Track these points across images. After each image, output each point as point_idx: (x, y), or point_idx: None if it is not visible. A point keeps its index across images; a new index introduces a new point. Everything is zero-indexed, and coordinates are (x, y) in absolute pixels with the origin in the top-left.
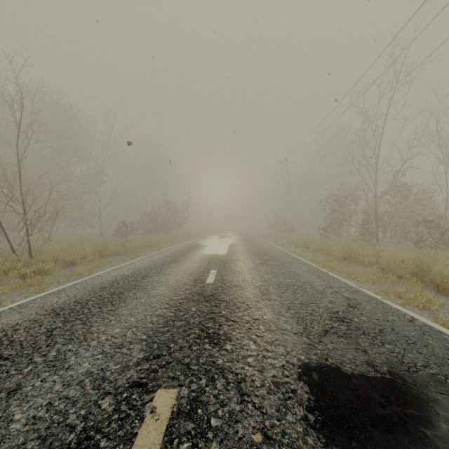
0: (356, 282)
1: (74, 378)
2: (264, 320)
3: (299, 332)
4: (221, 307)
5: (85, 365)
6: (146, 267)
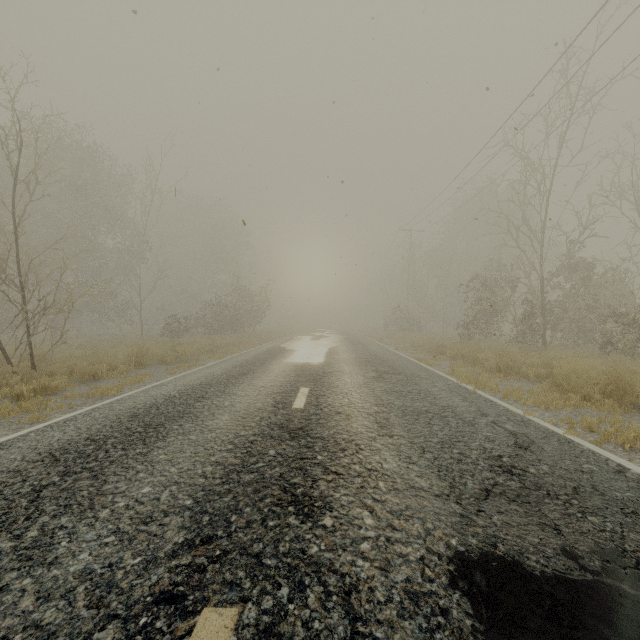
0: (520, 406)
1: (58, 584)
2: (384, 472)
3: (444, 494)
4: (315, 449)
5: (82, 558)
6: (204, 383)
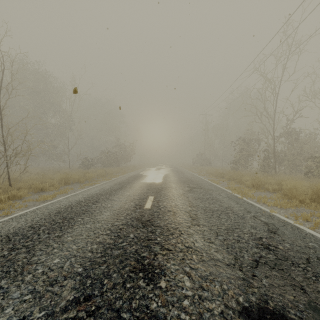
0: (266, 206)
1: None
2: (196, 249)
3: (232, 264)
4: (156, 233)
5: (7, 311)
6: (98, 193)
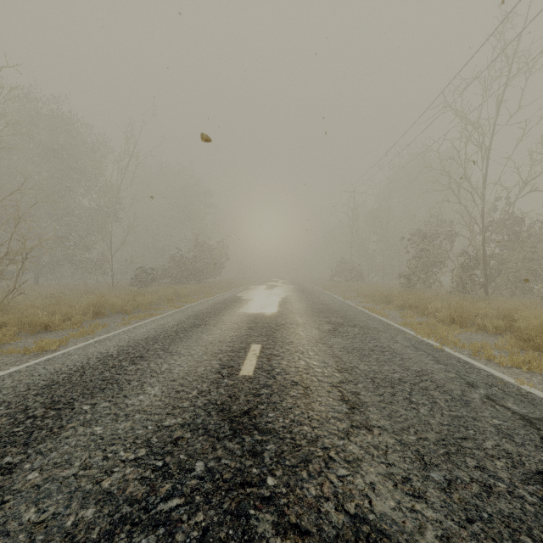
0: (497, 367)
1: None
2: (380, 526)
3: None
4: (265, 459)
5: None
6: (150, 337)
